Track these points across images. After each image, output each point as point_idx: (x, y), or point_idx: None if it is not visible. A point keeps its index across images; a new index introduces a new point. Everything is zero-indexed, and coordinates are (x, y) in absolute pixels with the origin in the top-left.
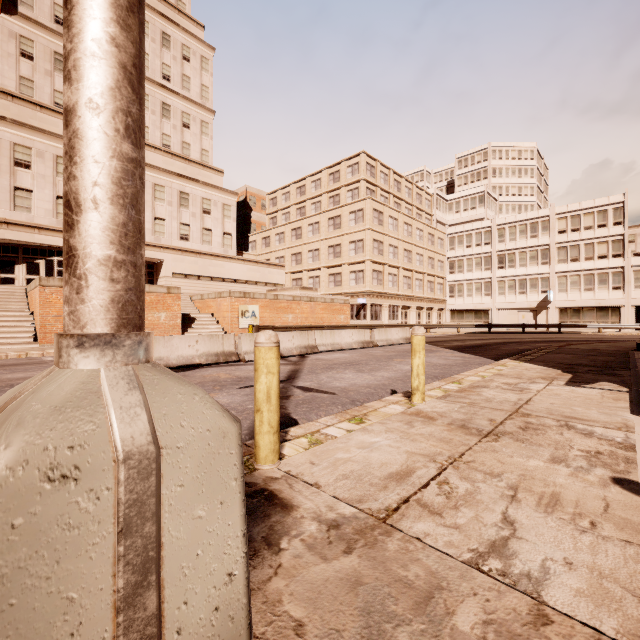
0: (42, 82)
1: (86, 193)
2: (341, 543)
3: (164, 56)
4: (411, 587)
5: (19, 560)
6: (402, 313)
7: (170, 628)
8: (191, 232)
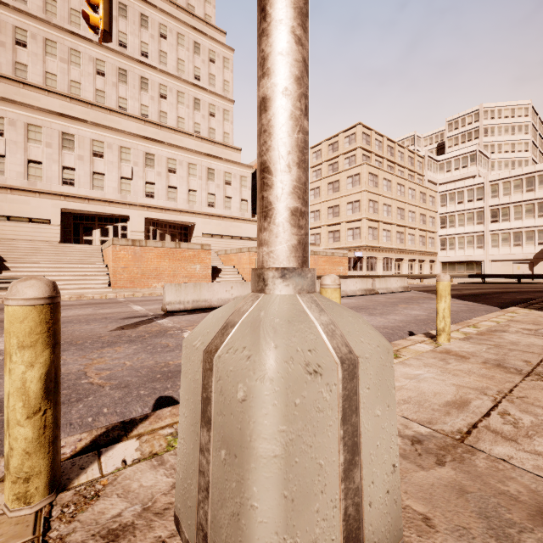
0: (110, 92)
1: (283, 160)
2: (430, 456)
3: (195, 61)
4: (517, 501)
5: (298, 430)
6: (395, 265)
7: (365, 500)
8: (216, 200)
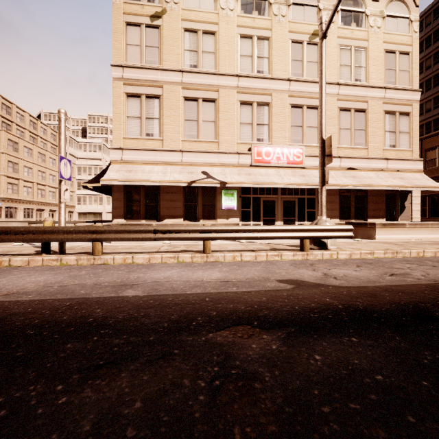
0: None
1: None
2: None
3: None
4: None
5: None
6: (37, 214)
7: None
8: None
